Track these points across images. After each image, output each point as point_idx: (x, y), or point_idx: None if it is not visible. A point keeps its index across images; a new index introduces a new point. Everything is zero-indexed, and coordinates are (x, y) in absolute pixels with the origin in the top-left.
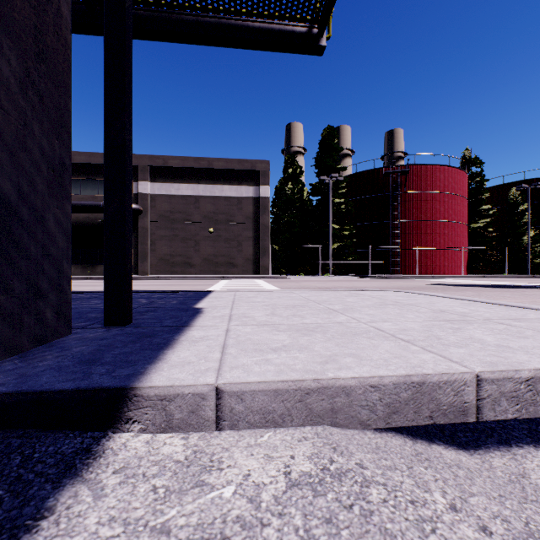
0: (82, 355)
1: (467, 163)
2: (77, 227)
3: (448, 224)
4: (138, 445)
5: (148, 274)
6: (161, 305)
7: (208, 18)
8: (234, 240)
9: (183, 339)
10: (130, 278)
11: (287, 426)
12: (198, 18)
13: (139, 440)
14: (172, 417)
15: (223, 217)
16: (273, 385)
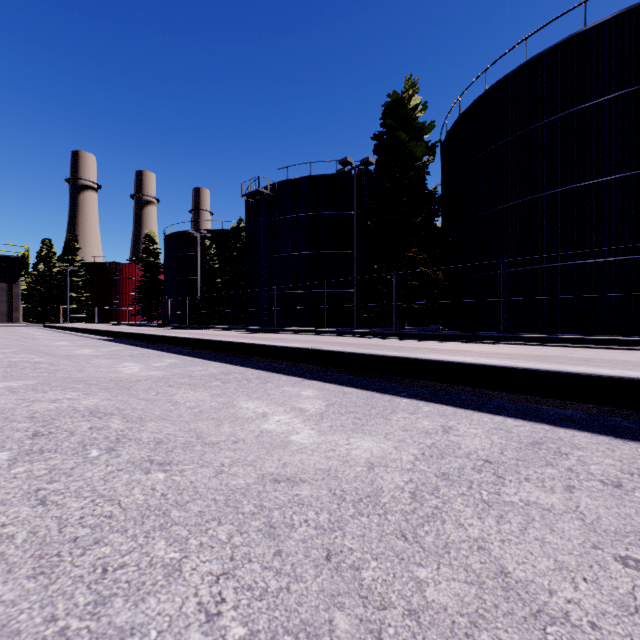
0: None
1: None
2: None
3: None
4: None
5: None
6: None
7: None
8: None
9: None
10: None
11: None
12: None
13: None
14: None
15: None
16: None
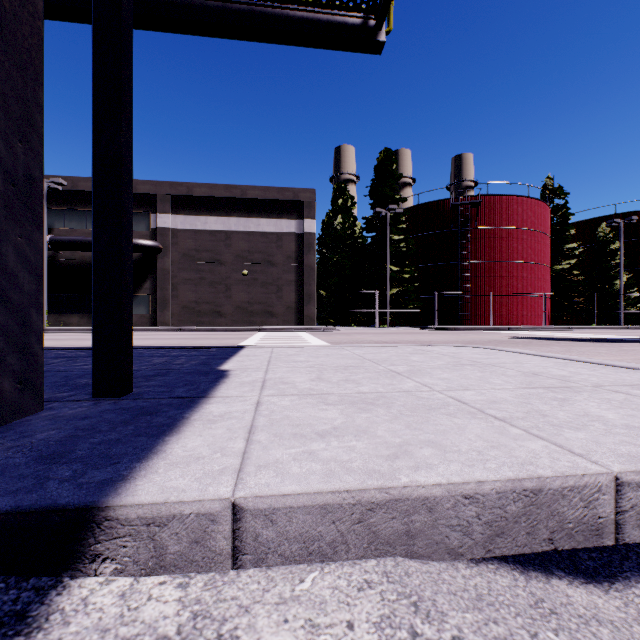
0: (45, 446)
1: (549, 193)
2: (82, 268)
3: (527, 266)
4: (107, 603)
5: (169, 325)
6: (176, 365)
7: (238, 5)
8: (273, 285)
9: (196, 418)
10: (129, 332)
11: (340, 559)
12: (225, 4)
13: (111, 590)
14: (165, 550)
15: (259, 256)
16: (320, 498)
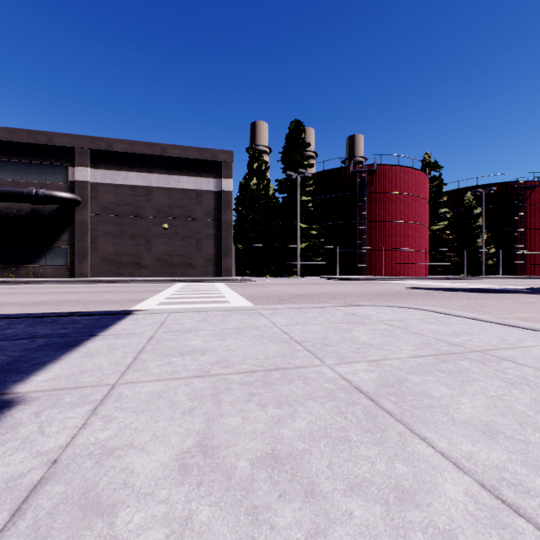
0: None
1: (427, 167)
2: None
3: (412, 226)
4: None
5: (88, 277)
6: None
7: None
8: (193, 238)
9: None
10: None
11: None
12: None
13: None
14: None
15: (179, 211)
16: None
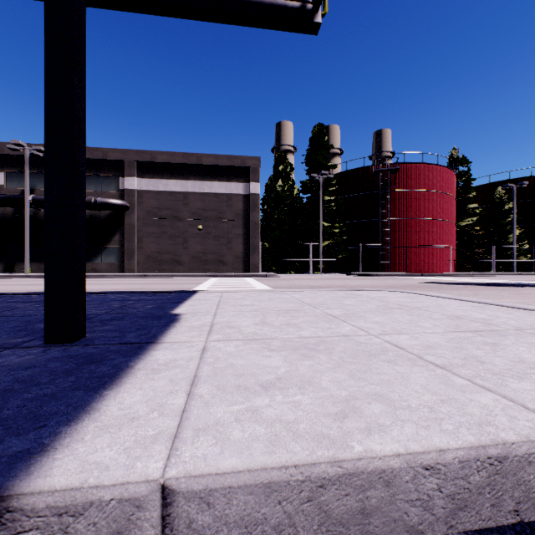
0: None
1: (455, 162)
2: None
3: (436, 223)
4: None
5: (135, 272)
6: (133, 309)
7: None
8: (224, 238)
9: (140, 367)
10: (81, 280)
11: None
12: None
13: None
14: None
15: (212, 214)
16: (264, 475)
